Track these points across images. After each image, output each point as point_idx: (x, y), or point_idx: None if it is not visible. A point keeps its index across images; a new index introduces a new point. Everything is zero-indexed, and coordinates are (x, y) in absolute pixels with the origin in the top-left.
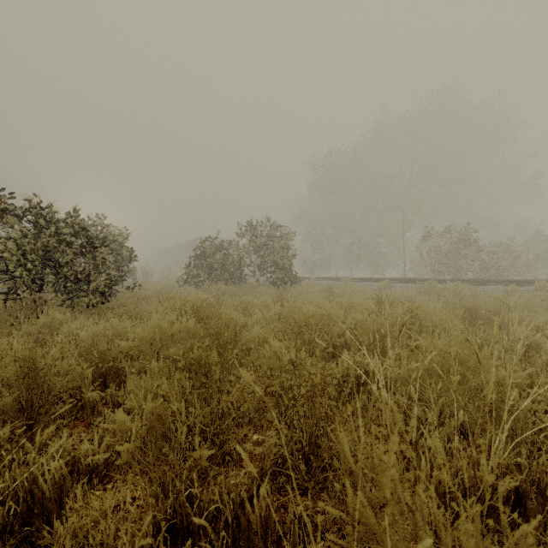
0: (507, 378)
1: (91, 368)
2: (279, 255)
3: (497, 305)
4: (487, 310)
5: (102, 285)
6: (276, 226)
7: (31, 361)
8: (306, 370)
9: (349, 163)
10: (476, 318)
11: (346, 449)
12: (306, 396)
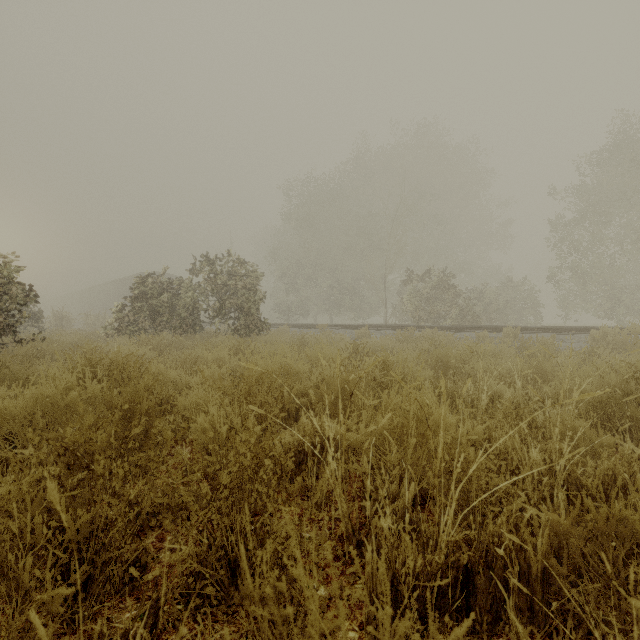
0: (465, 435)
1: None
2: (244, 297)
3: (467, 353)
4: (458, 358)
5: None
6: (241, 262)
7: None
8: (236, 448)
9: (329, 194)
10: (448, 368)
11: (246, 569)
12: (231, 484)
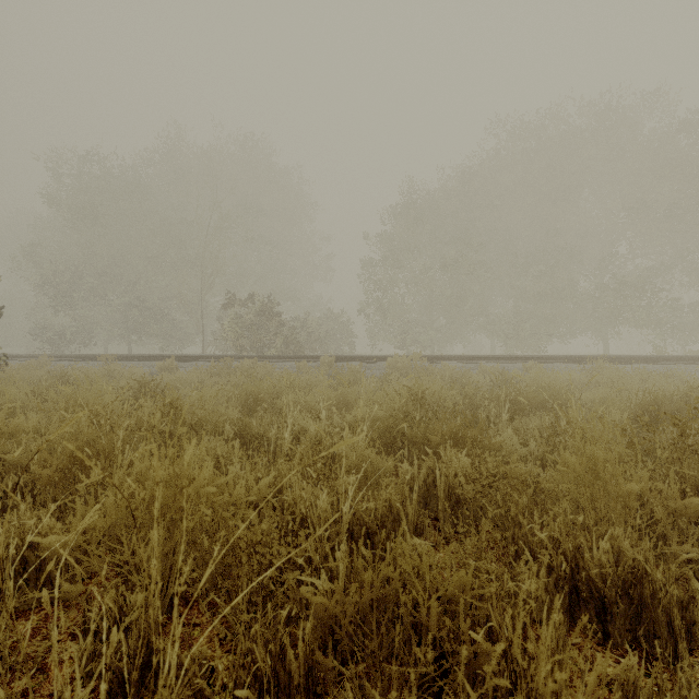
0: (243, 497)
1: None
2: None
3: (281, 385)
4: (270, 392)
5: None
6: None
7: None
8: None
9: (126, 184)
10: (259, 403)
11: None
12: None
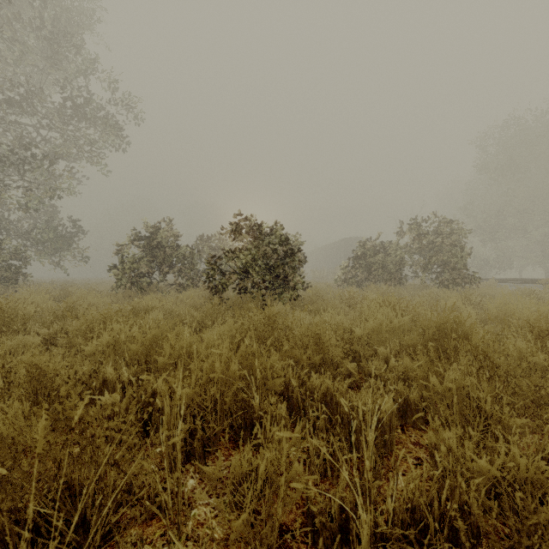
0: None
1: (346, 346)
2: (448, 254)
3: None
4: None
5: (297, 284)
6: (444, 221)
7: (318, 335)
8: None
9: (544, 129)
10: None
11: None
12: None
